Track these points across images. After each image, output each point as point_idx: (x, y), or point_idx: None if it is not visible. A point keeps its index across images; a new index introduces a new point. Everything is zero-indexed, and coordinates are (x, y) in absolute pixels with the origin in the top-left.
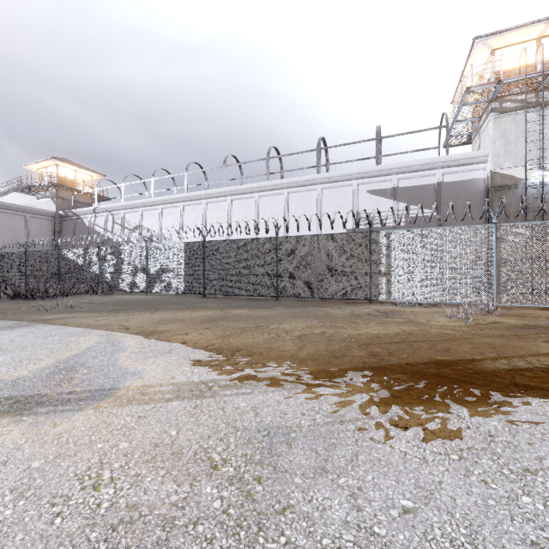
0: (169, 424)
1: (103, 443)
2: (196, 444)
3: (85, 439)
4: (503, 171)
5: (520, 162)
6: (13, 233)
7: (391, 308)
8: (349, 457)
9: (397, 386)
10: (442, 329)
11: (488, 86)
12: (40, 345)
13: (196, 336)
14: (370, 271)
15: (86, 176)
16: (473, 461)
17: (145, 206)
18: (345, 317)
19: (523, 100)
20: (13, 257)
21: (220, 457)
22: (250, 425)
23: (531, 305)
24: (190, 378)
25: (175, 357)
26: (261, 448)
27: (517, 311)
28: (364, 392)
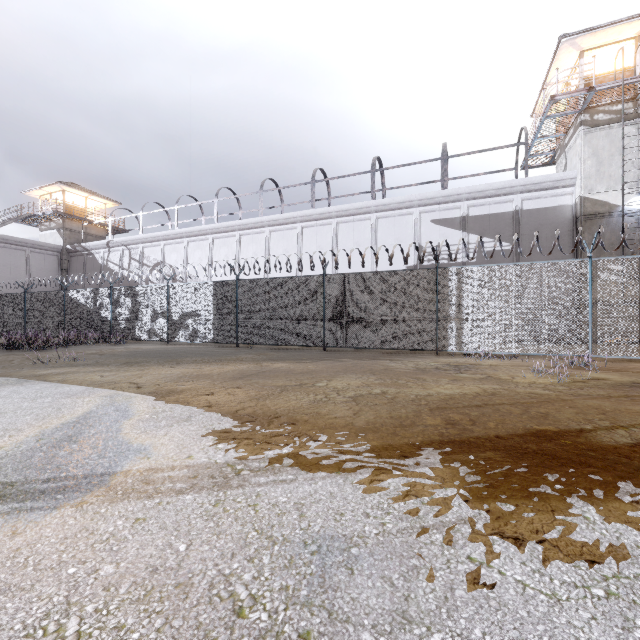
0: (177, 531)
1: (77, 567)
2: (214, 568)
3: (52, 559)
4: (595, 196)
5: (615, 185)
6: (11, 271)
7: (463, 360)
8: (441, 592)
9: (491, 470)
10: (531, 388)
11: (577, 94)
12: (25, 409)
13: (224, 397)
14: (436, 316)
15: (98, 204)
16: (628, 599)
17: (167, 239)
18: (408, 372)
19: (619, 111)
20: (10, 300)
21: (248, 592)
22: (293, 534)
23: (634, 357)
24: (213, 458)
25: (195, 426)
26: (308, 575)
27: (618, 365)
28: (447, 479)
